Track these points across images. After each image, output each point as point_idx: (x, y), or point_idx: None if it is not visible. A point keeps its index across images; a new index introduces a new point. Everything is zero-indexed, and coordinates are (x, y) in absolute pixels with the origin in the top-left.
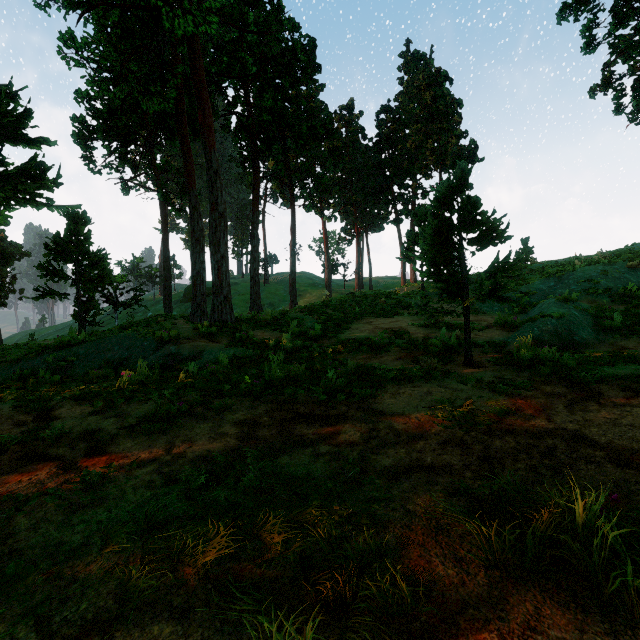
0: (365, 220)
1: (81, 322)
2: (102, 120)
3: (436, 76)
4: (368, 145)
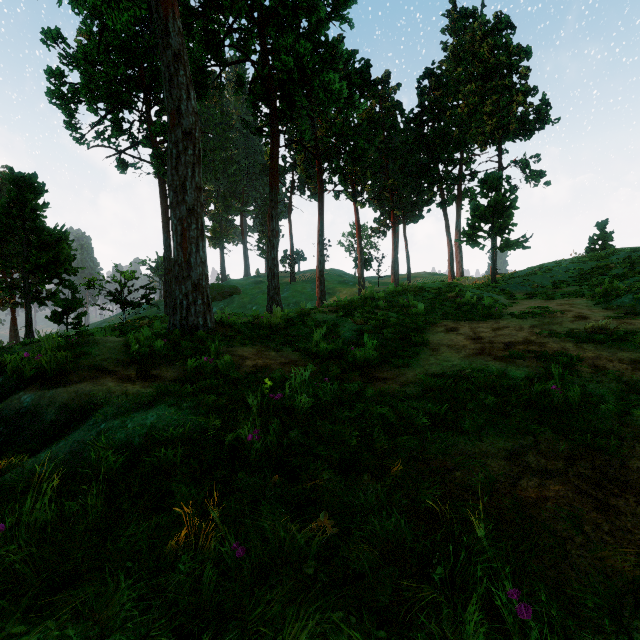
0: (403, 207)
1: (29, 326)
2: (81, 71)
3: (495, 22)
4: (408, 116)
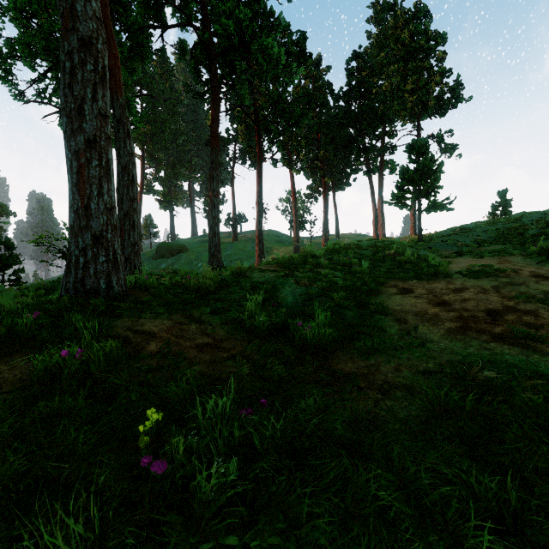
0: (332, 175)
1: None
2: (15, 23)
3: (415, 11)
4: (338, 94)
